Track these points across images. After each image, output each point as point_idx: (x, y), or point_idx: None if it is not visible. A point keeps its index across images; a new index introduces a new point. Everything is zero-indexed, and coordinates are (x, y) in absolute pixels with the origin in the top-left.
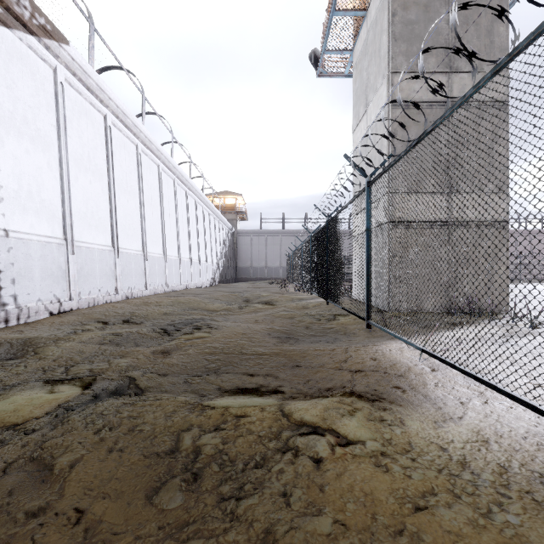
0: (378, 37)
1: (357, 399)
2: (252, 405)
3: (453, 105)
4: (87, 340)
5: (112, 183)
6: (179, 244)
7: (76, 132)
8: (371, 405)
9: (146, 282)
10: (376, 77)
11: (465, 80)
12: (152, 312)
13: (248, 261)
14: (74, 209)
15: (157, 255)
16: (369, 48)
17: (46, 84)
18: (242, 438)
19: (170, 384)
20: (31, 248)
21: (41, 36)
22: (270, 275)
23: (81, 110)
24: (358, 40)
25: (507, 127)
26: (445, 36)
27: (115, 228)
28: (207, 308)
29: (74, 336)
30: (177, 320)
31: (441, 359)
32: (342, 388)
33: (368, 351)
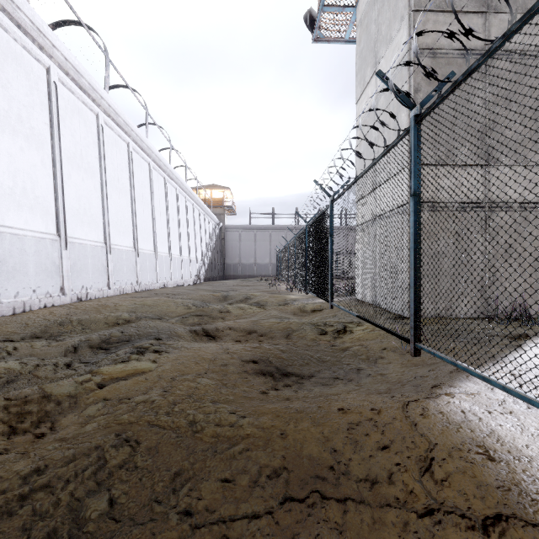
0: None
1: None
2: None
3: None
4: None
5: (58, 154)
6: (156, 236)
7: None
8: None
9: (109, 280)
10: (390, 24)
11: (506, 22)
12: (99, 320)
13: (236, 257)
14: None
15: (125, 248)
16: None
17: None
18: None
19: None
20: None
21: None
22: (259, 273)
23: (6, 52)
24: None
25: None
26: None
27: (61, 211)
28: (179, 312)
29: None
30: (118, 337)
31: None
32: None
33: (450, 419)
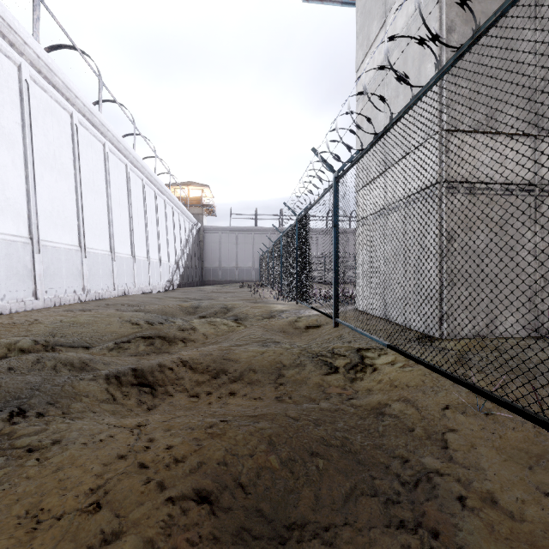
0: None
1: None
2: None
3: None
4: None
5: None
6: (112, 234)
7: None
8: None
9: (36, 287)
10: None
11: None
12: None
13: (216, 261)
14: None
15: (65, 246)
16: None
17: None
18: None
19: None
20: None
21: None
22: (241, 278)
23: None
24: None
25: None
26: None
27: None
28: (121, 334)
29: None
30: None
31: None
32: None
33: None
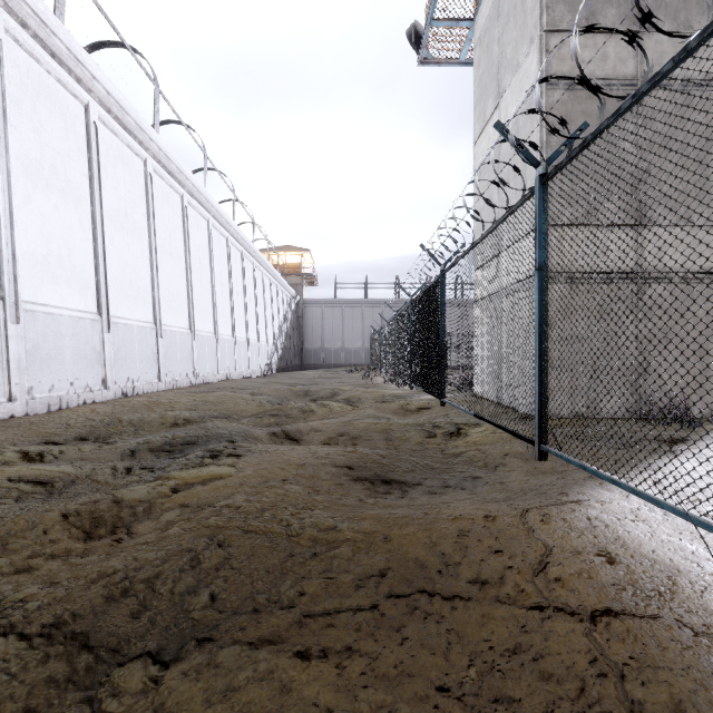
0: None
1: None
2: None
3: None
4: None
5: (99, 213)
6: (216, 314)
7: (27, 121)
8: None
9: (160, 370)
10: (516, 46)
11: (663, 45)
12: (153, 420)
13: (318, 341)
14: (22, 248)
15: (179, 329)
16: (503, 6)
17: None
18: None
19: (30, 707)
20: None
21: None
22: (348, 361)
23: (38, 88)
24: (483, 1)
25: None
26: None
27: (103, 284)
28: (250, 411)
29: None
30: (183, 439)
31: None
32: None
33: (573, 526)
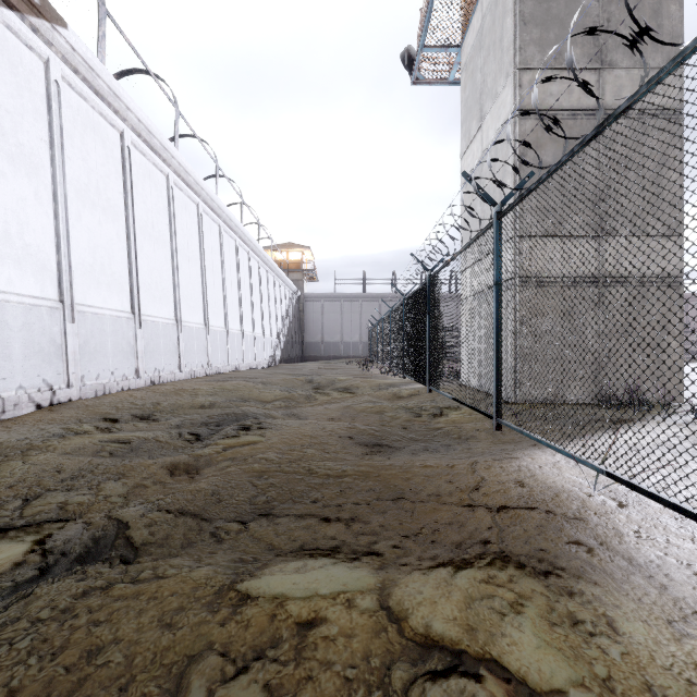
0: (499, 22)
1: (518, 574)
2: (328, 593)
3: (679, 53)
4: (75, 450)
5: (132, 225)
6: (227, 311)
7: (78, 152)
8: (545, 587)
9: (180, 362)
10: (495, 78)
11: (622, 79)
12: (184, 403)
13: (318, 334)
14: (75, 259)
15: (196, 325)
16: (485, 40)
17: (33, 82)
18: (311, 685)
19: (187, 536)
20: (9, 313)
21: (24, 13)
22: (347, 353)
23: (86, 123)
24: (468, 31)
25: (680, 146)
26: (595, 17)
27: (135, 287)
28: (262, 397)
29: (57, 443)
30: (216, 417)
31: (650, 493)
32: (482, 546)
33: (507, 469)
